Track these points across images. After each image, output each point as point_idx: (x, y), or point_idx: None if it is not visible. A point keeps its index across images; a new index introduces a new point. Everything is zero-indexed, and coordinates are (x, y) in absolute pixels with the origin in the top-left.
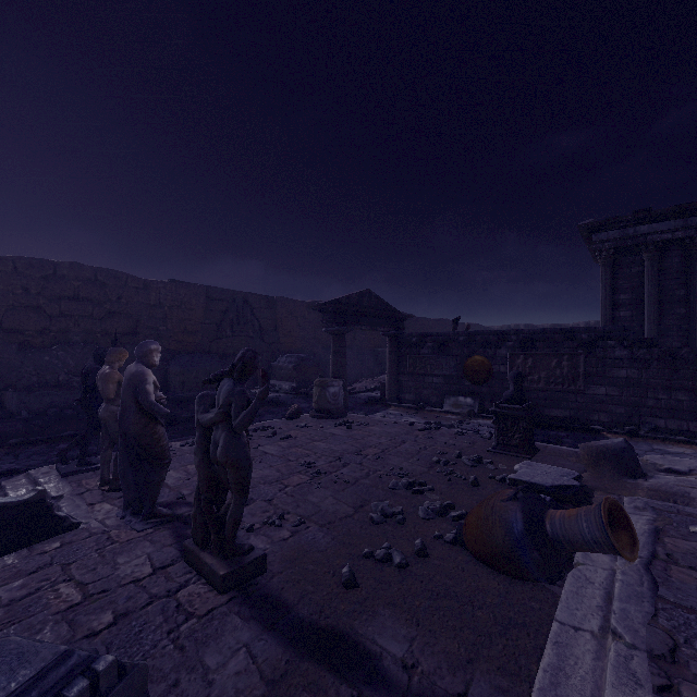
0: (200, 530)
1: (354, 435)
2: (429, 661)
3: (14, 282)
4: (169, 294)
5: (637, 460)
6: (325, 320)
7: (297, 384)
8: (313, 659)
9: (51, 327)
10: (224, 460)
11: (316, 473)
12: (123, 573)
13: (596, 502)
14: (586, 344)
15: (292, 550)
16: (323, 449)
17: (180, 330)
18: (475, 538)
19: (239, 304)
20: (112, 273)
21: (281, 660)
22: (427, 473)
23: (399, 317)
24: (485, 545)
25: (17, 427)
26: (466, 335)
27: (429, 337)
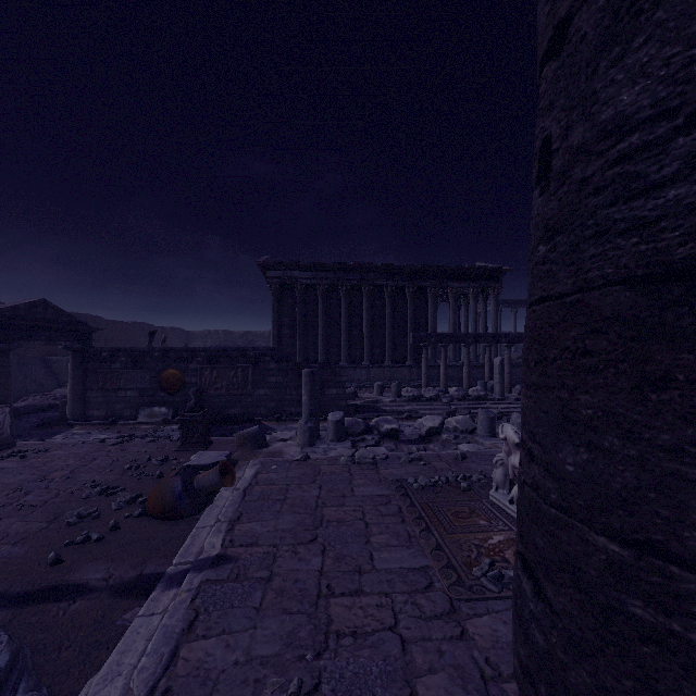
0: None
1: (32, 463)
2: (121, 571)
3: None
4: None
5: (264, 437)
6: None
7: None
8: (35, 604)
9: None
10: None
11: None
12: None
13: (237, 467)
14: (253, 360)
15: None
16: None
17: None
18: (154, 505)
19: None
20: None
21: (7, 615)
22: (120, 479)
23: (85, 330)
24: (160, 506)
25: None
26: (161, 351)
27: (123, 351)
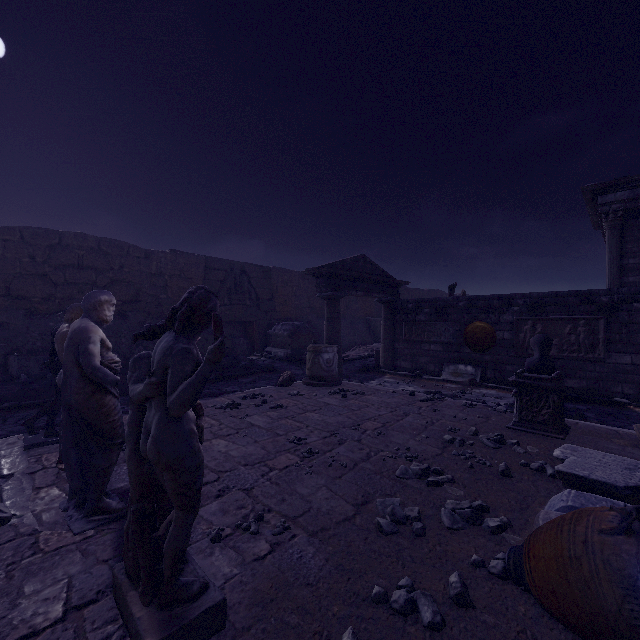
0: (132, 555)
1: (350, 405)
2: None
3: (21, 251)
4: (169, 263)
5: None
6: (318, 285)
7: (292, 352)
8: None
9: (56, 294)
10: (155, 458)
11: (307, 452)
12: (20, 616)
13: None
14: (607, 308)
15: (268, 581)
16: (316, 421)
17: (179, 298)
18: (553, 588)
19: (236, 274)
20: (115, 243)
21: None
22: (441, 455)
23: (394, 283)
24: (576, 605)
25: (14, 391)
26: (466, 301)
27: (426, 302)
